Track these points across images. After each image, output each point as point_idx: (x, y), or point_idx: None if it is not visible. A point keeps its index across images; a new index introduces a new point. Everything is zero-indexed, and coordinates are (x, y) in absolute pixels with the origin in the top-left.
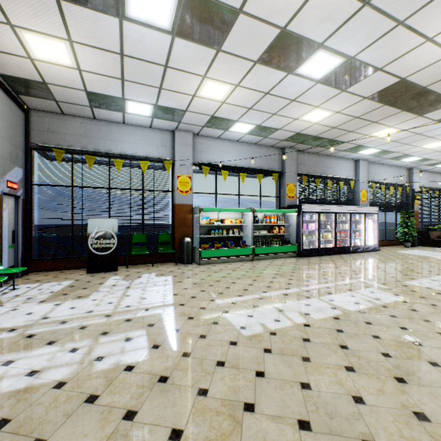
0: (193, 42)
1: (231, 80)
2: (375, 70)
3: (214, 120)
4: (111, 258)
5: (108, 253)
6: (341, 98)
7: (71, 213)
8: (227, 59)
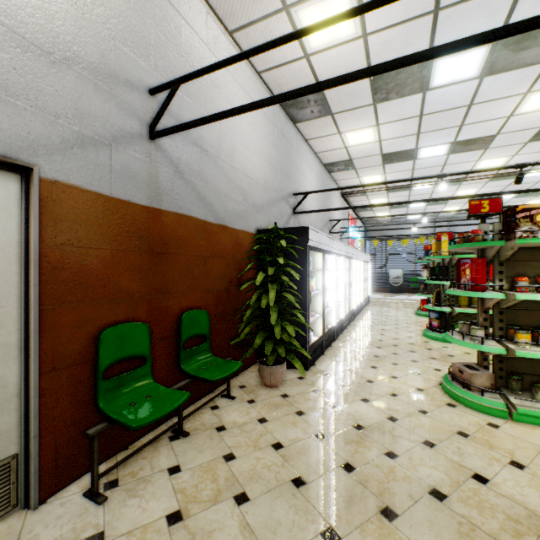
0: (434, 205)
1: (458, 206)
2: None
3: (459, 213)
4: (400, 288)
5: (398, 285)
6: None
7: (381, 267)
8: (451, 204)
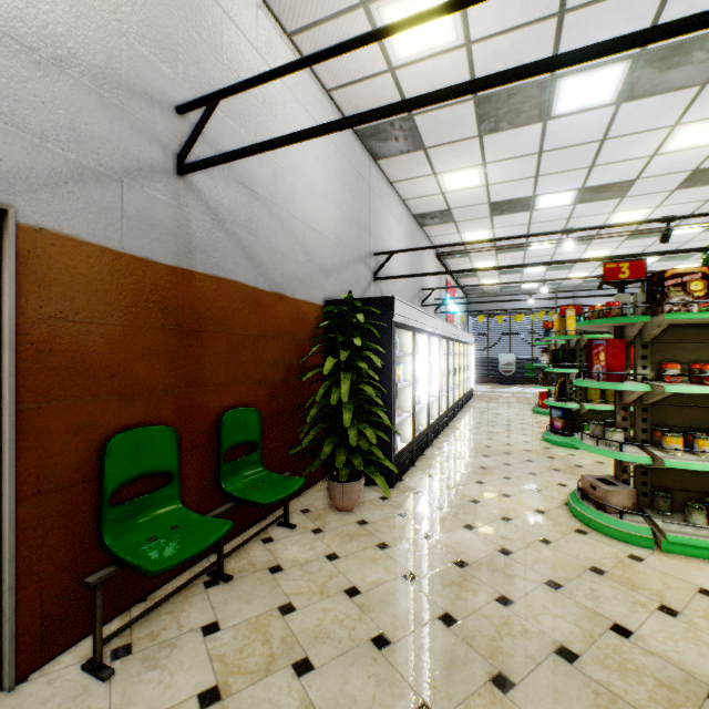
0: (556, 271)
1: (586, 272)
2: (694, 254)
3: (587, 281)
4: (512, 377)
5: (510, 374)
6: (691, 261)
7: (488, 350)
8: (578, 270)
